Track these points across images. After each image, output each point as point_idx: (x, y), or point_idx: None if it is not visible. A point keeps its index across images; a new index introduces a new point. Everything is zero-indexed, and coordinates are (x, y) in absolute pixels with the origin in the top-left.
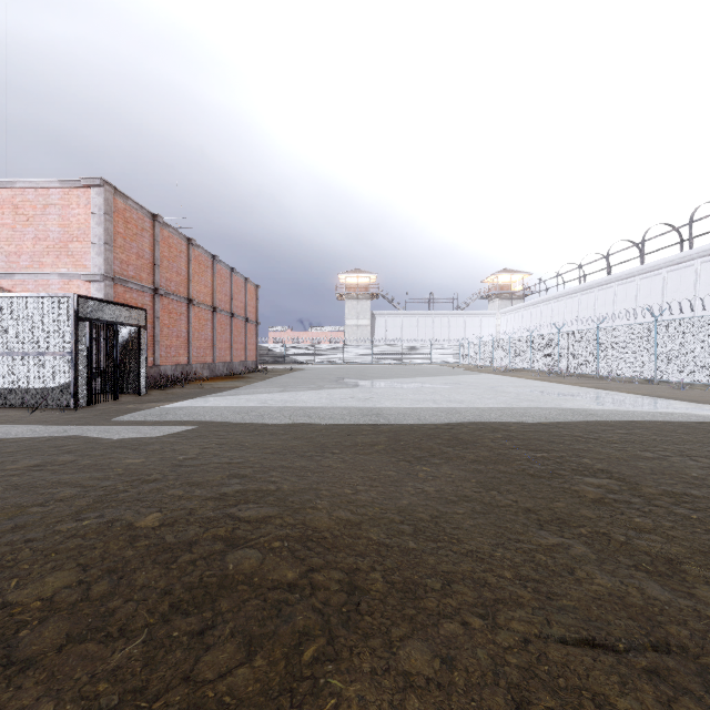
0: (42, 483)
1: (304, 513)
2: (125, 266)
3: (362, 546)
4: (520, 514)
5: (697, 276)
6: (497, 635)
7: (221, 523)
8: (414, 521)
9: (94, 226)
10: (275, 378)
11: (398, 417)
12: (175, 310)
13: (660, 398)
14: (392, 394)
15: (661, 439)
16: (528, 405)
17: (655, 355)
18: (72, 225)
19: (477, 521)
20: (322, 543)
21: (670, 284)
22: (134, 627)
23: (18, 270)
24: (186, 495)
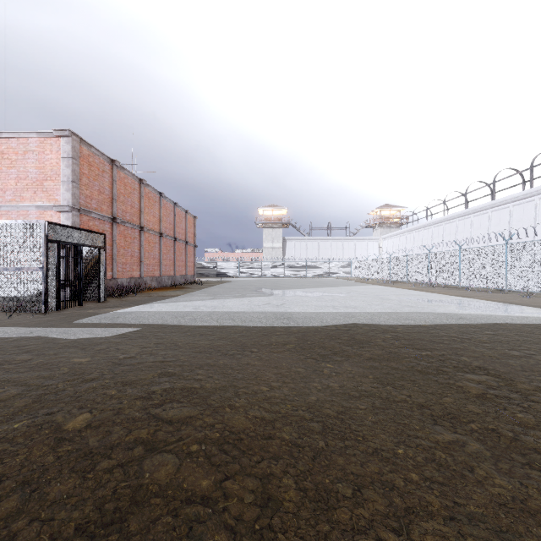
0: None
1: (223, 412)
2: (89, 200)
3: (275, 447)
4: (415, 409)
5: (536, 209)
6: None
7: (144, 424)
8: (322, 418)
9: (64, 168)
10: (208, 288)
11: (305, 320)
12: (130, 235)
13: (513, 305)
14: (299, 301)
15: (523, 339)
16: (409, 310)
17: (505, 270)
18: (46, 167)
19: (378, 417)
20: (238, 445)
21: (515, 215)
22: None
23: (3, 202)
24: (118, 394)
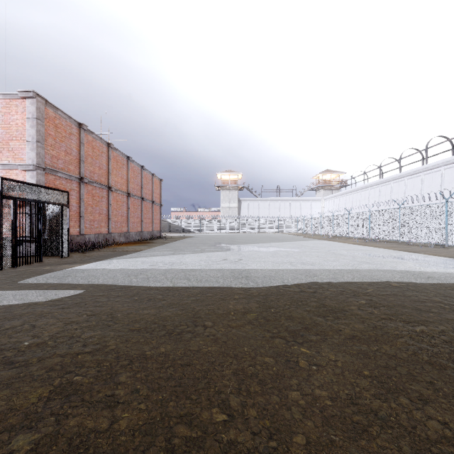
0: None
1: None
2: (55, 160)
3: None
4: None
5: None
6: None
7: None
8: None
9: (29, 128)
10: (171, 243)
11: (265, 280)
12: (98, 194)
13: None
14: (256, 256)
15: None
16: (369, 267)
17: (445, 227)
18: (12, 128)
19: None
20: None
21: (447, 177)
22: None
23: None
24: None
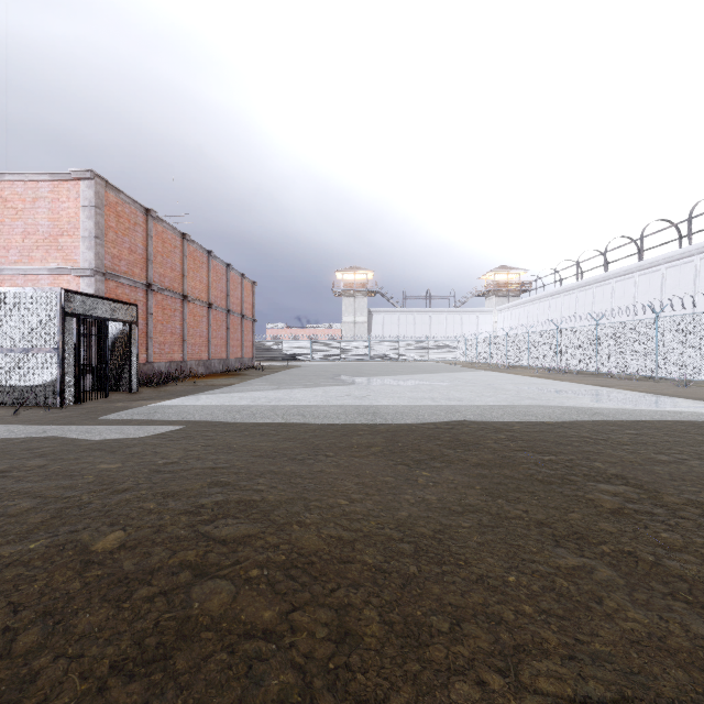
0: (0, 493)
1: (290, 530)
2: (117, 261)
3: (355, 572)
4: (533, 527)
5: (696, 272)
6: (522, 699)
7: (192, 544)
8: (415, 539)
9: (85, 220)
10: (271, 375)
11: (396, 416)
12: (169, 306)
13: (665, 396)
14: (389, 391)
15: (675, 441)
16: (530, 403)
17: (656, 352)
18: (62, 219)
19: (485, 537)
20: (308, 569)
21: (669, 280)
22: (59, 699)
23: (7, 264)
24: (158, 508)
